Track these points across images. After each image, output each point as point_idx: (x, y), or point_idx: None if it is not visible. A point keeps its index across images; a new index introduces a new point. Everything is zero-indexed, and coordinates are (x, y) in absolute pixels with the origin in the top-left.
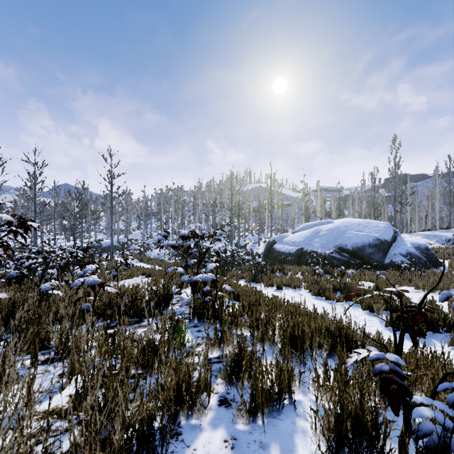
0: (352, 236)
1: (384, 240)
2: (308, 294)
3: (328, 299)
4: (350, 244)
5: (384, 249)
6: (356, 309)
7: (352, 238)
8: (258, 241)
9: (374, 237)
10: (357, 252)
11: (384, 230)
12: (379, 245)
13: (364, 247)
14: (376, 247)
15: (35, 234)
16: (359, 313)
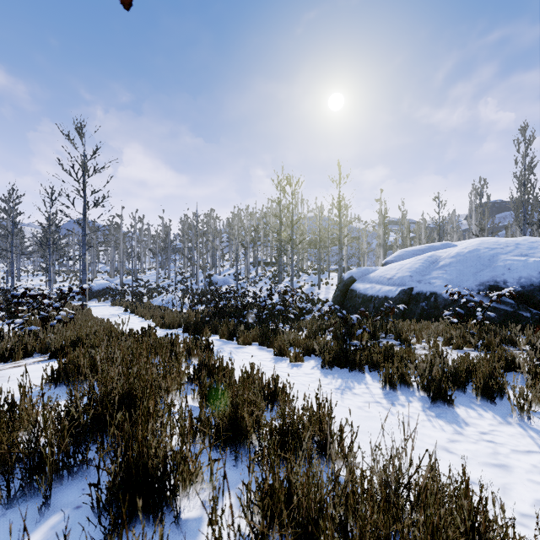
0: (514, 265)
1: None
2: None
3: None
4: (514, 279)
5: None
6: None
7: (516, 268)
8: (318, 282)
9: None
10: (534, 295)
11: None
12: None
13: None
14: None
15: None
16: None
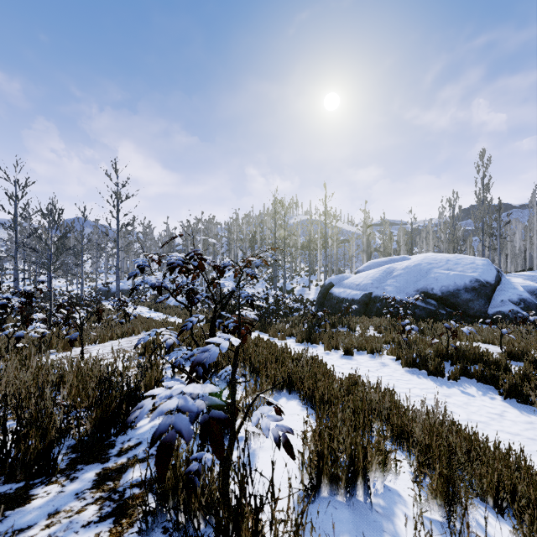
0: (440, 276)
1: (486, 281)
2: (395, 364)
3: (433, 375)
4: (438, 287)
5: (487, 294)
6: (490, 396)
7: (441, 279)
8: (308, 284)
9: (471, 278)
10: (448, 299)
11: (484, 269)
12: (480, 288)
13: (459, 292)
14: (475, 292)
15: (16, 274)
16: (500, 404)
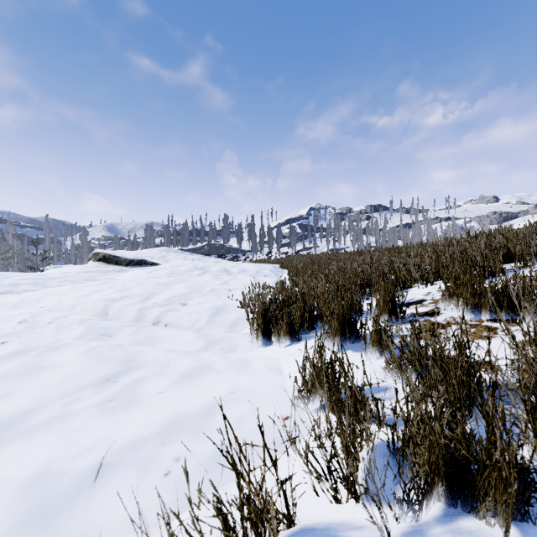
0: None
1: None
2: None
3: None
4: None
5: None
6: None
7: None
8: None
9: None
10: None
11: None
12: None
13: None
14: None
15: None
16: None
